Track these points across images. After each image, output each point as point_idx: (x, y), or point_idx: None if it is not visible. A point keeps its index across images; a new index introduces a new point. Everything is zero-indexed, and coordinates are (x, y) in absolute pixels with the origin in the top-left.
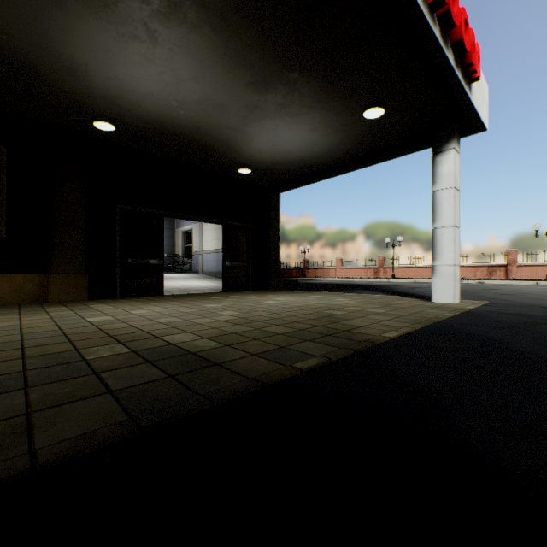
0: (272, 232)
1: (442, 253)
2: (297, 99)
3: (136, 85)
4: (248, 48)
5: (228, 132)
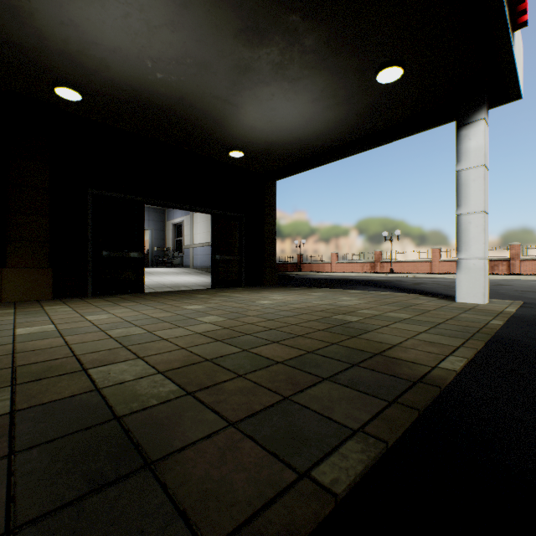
0: (266, 224)
1: (469, 244)
2: (297, 56)
3: (98, 35)
4: None
5: (216, 103)
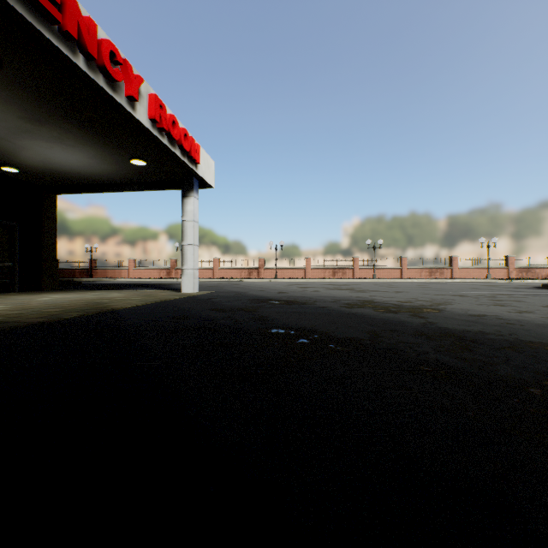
0: (46, 233)
1: (188, 261)
2: (72, 138)
3: None
4: (23, 100)
5: None
